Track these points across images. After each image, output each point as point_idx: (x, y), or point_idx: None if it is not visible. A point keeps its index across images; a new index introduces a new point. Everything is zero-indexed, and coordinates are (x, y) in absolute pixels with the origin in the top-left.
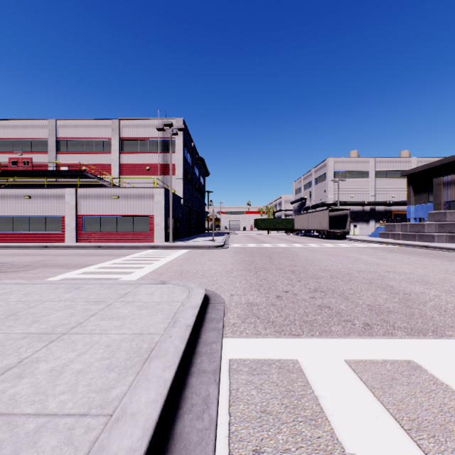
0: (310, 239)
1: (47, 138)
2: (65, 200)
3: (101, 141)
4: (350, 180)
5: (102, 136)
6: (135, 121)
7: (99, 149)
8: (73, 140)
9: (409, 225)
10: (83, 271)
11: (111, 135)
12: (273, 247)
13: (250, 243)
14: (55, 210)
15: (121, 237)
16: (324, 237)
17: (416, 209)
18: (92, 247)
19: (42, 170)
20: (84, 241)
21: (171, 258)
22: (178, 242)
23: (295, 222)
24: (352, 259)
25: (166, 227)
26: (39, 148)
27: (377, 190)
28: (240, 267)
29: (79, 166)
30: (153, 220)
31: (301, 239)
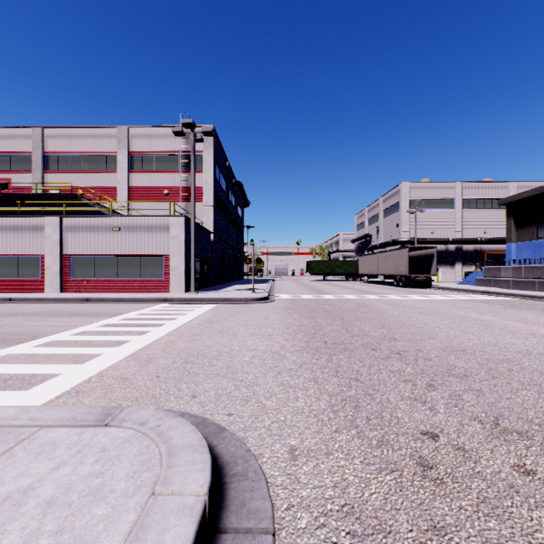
0: (383, 288)
1: (31, 153)
2: (45, 233)
3: (103, 156)
4: (429, 212)
5: (105, 150)
6: (149, 130)
7: (102, 167)
8: (66, 155)
9: (524, 268)
10: (2, 355)
11: (117, 148)
12: (338, 299)
13: (304, 293)
14: (31, 248)
15: (124, 286)
16: (401, 284)
17: (520, 248)
18: (76, 300)
19: (21, 194)
20: (71, 291)
21: (184, 321)
22: (203, 292)
23: (359, 264)
24: (477, 322)
25: (186, 272)
26: (21, 166)
27: (465, 223)
28: (298, 343)
29: (71, 188)
30: (168, 261)
31: (370, 288)
